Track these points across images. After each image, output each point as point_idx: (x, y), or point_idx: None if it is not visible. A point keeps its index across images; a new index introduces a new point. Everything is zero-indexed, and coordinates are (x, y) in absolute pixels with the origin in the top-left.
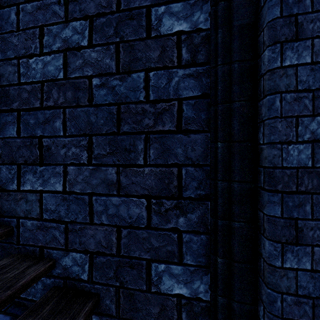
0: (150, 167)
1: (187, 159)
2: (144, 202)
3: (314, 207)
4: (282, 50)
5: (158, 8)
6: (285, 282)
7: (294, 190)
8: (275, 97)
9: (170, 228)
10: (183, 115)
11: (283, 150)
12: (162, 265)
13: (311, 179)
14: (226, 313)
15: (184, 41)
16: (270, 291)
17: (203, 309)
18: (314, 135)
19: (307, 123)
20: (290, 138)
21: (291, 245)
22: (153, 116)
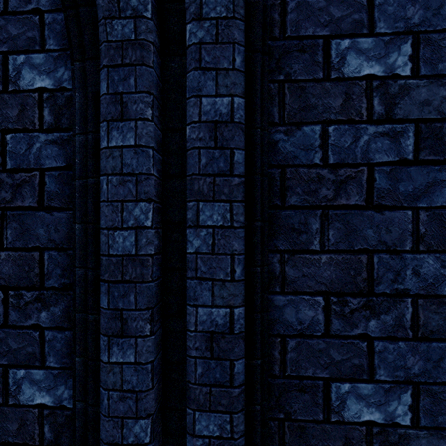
0: (8, 251)
1: (50, 242)
2: (0, 295)
3: (138, 296)
4: (109, 130)
5: (17, 56)
6: (112, 377)
7: (120, 279)
8: (104, 179)
9: (31, 325)
10: (45, 189)
11: (110, 236)
12: (21, 370)
13: (135, 268)
14: (83, 420)
15: (47, 101)
16: (101, 389)
17: (68, 419)
18: (138, 221)
19: (132, 209)
20: (116, 224)
21: (117, 338)
22: (11, 188)
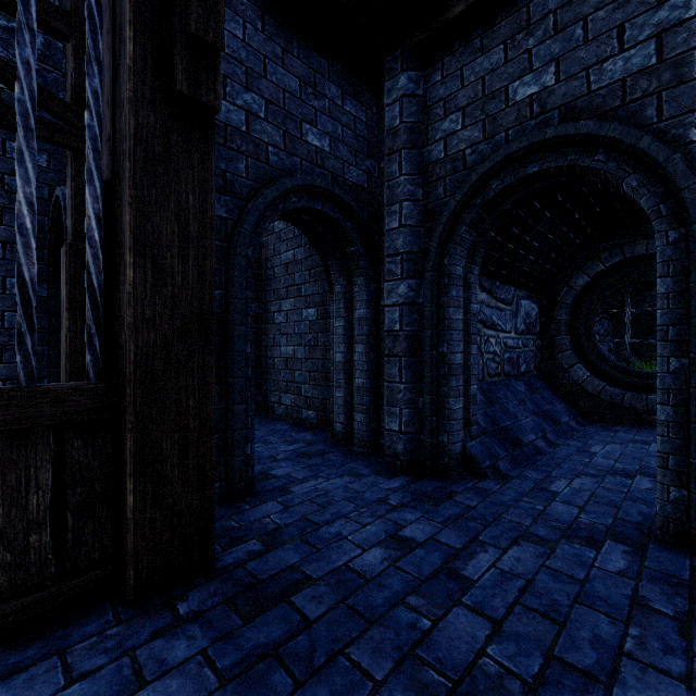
0: (6, 364)
1: None
2: (1, 383)
3: None
4: None
5: (12, 279)
6: None
7: None
8: None
9: None
10: None
11: None
12: None
13: None
14: None
15: None
16: None
17: None
18: None
19: None
20: None
21: None
22: (8, 336)
